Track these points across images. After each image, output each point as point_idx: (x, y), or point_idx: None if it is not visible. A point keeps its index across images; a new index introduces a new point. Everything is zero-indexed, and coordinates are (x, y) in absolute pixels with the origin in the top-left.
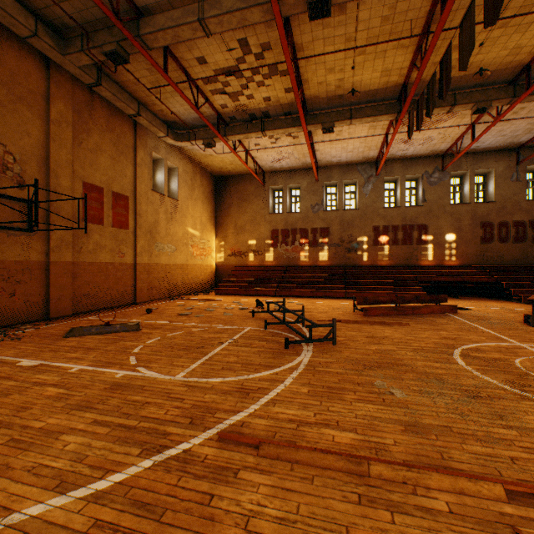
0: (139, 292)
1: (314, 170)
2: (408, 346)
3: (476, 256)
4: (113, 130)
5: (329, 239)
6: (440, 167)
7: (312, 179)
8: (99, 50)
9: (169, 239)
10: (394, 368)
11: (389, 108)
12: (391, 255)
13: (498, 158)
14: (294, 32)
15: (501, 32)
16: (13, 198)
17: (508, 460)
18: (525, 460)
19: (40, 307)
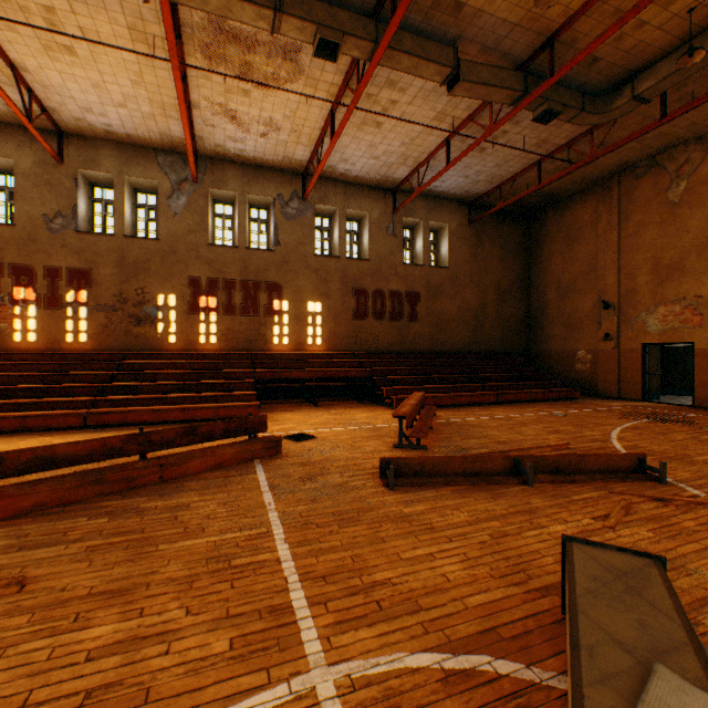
0: None
1: (23, 120)
2: None
3: (349, 338)
4: None
5: (92, 295)
6: (302, 192)
7: (48, 156)
8: None
9: None
10: None
11: None
12: (224, 333)
13: (374, 198)
14: None
15: None
16: None
17: None
18: None
19: None
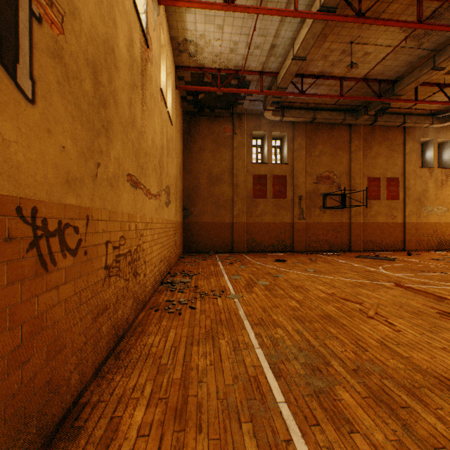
0: (407, 243)
1: None
2: None
3: None
4: (386, 139)
5: None
6: None
7: None
8: (372, 110)
9: (438, 202)
10: None
11: None
12: None
13: None
14: None
15: None
16: (335, 195)
17: None
18: None
19: (346, 244)
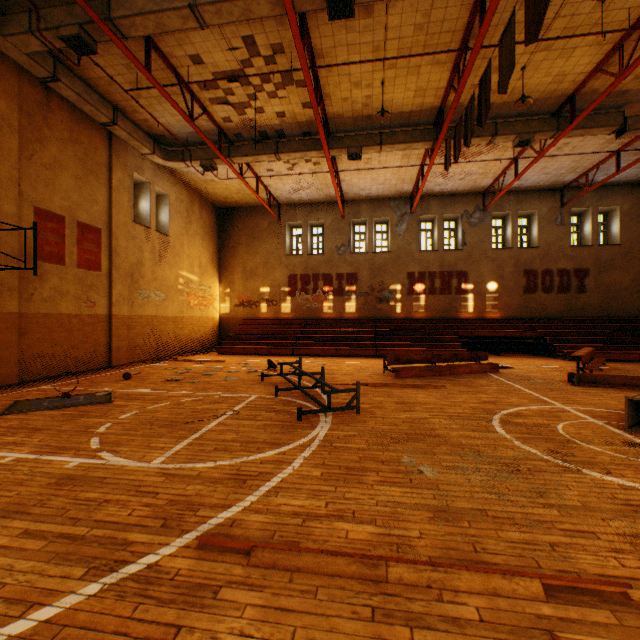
0: (116, 352)
1: (339, 204)
2: (443, 413)
3: (520, 308)
4: (79, 141)
5: (357, 287)
6: (482, 206)
7: (337, 215)
8: (55, 33)
9: (158, 285)
10: (425, 440)
11: (424, 134)
12: (428, 306)
13: (542, 198)
14: (312, 34)
15: (545, 56)
16: None
17: (548, 547)
18: (566, 546)
19: None
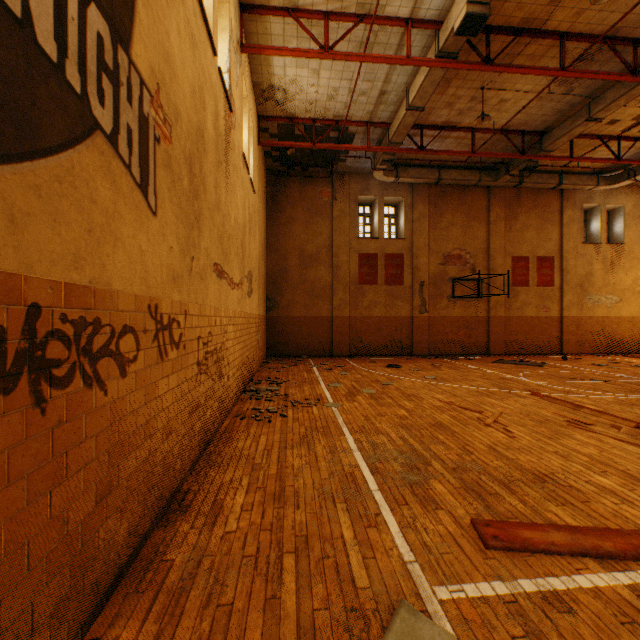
0: (565, 344)
1: None
2: None
3: None
4: (537, 205)
5: None
6: None
7: None
8: (516, 169)
9: (608, 290)
10: None
11: None
12: None
13: None
14: None
15: None
16: (469, 280)
17: None
18: None
19: (483, 346)
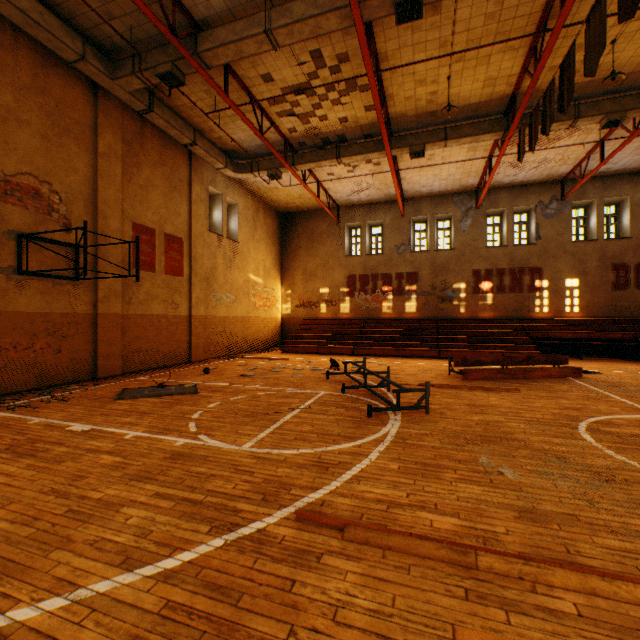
0: (195, 349)
1: (399, 203)
2: (519, 417)
3: (606, 306)
4: (166, 163)
5: (417, 287)
6: (559, 195)
7: (397, 214)
8: (152, 72)
9: (228, 288)
10: (502, 443)
11: (493, 124)
12: (496, 306)
13: (635, 182)
14: (377, 39)
15: None
16: (59, 243)
17: None
18: None
19: (87, 365)
